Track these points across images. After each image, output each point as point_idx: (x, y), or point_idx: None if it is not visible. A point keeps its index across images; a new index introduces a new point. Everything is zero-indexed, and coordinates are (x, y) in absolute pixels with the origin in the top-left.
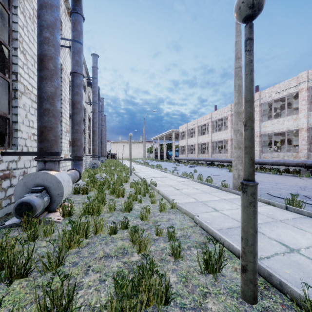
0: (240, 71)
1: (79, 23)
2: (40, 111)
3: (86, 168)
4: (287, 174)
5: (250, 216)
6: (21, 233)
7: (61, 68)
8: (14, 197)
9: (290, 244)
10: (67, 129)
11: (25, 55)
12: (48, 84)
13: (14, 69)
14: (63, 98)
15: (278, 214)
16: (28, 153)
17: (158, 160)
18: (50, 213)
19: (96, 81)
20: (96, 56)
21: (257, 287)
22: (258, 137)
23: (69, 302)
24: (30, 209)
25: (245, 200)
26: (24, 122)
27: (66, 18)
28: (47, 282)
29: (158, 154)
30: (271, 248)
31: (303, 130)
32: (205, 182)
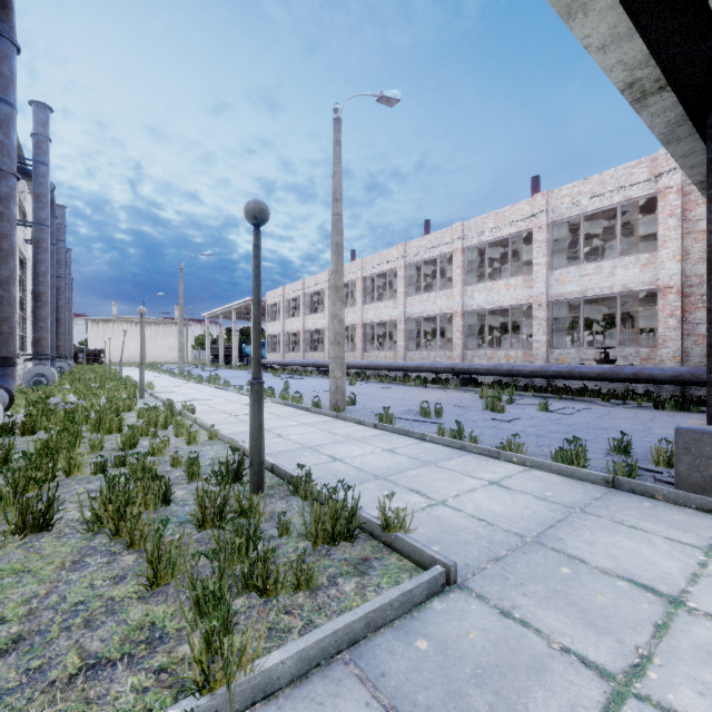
0: (339, 222)
1: (5, 58)
2: None
3: None
4: (434, 385)
5: (255, 412)
6: None
7: None
8: None
9: (340, 456)
10: None
11: None
12: None
13: None
14: None
15: (360, 433)
16: None
17: (220, 366)
18: None
19: (44, 170)
20: (46, 110)
21: (262, 479)
22: (401, 323)
23: (50, 507)
24: None
25: (252, 398)
26: None
27: None
28: (2, 517)
29: (219, 352)
30: (315, 461)
31: (458, 315)
32: (291, 402)
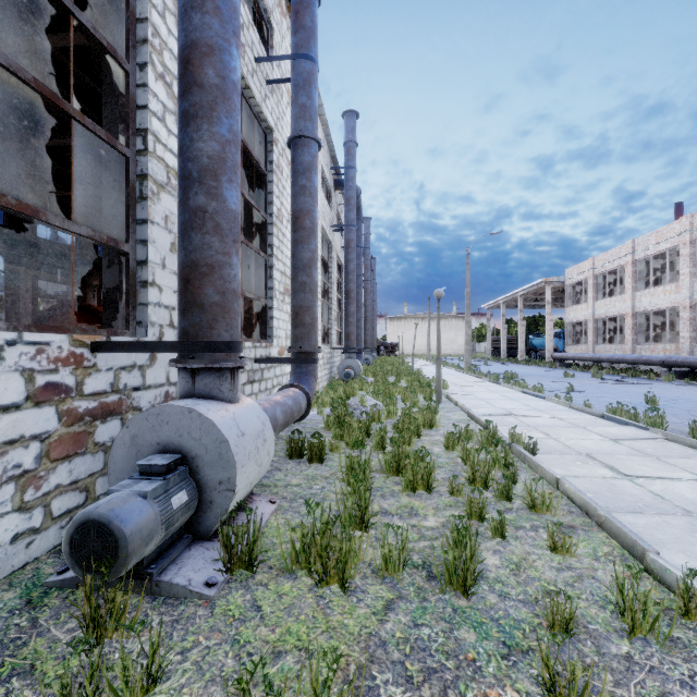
0: None
1: (307, 7)
2: (183, 219)
3: (331, 377)
4: None
5: None
6: (79, 635)
7: (272, 140)
8: (110, 479)
9: None
10: (286, 287)
11: (169, 87)
12: (201, 133)
13: (141, 122)
14: (276, 211)
15: None
16: (151, 347)
17: (503, 360)
18: (197, 542)
19: (352, 174)
20: (354, 116)
21: None
22: None
23: None
24: (112, 550)
25: None
26: (166, 262)
27: (284, 22)
28: None
29: (501, 344)
30: None
31: None
32: None
